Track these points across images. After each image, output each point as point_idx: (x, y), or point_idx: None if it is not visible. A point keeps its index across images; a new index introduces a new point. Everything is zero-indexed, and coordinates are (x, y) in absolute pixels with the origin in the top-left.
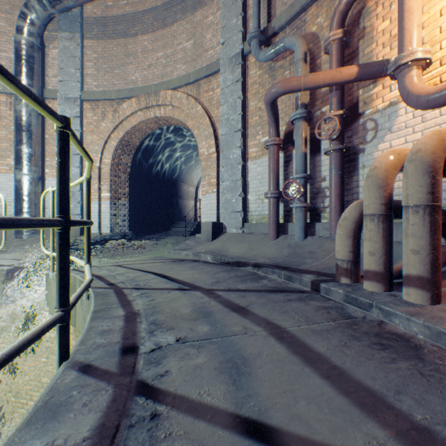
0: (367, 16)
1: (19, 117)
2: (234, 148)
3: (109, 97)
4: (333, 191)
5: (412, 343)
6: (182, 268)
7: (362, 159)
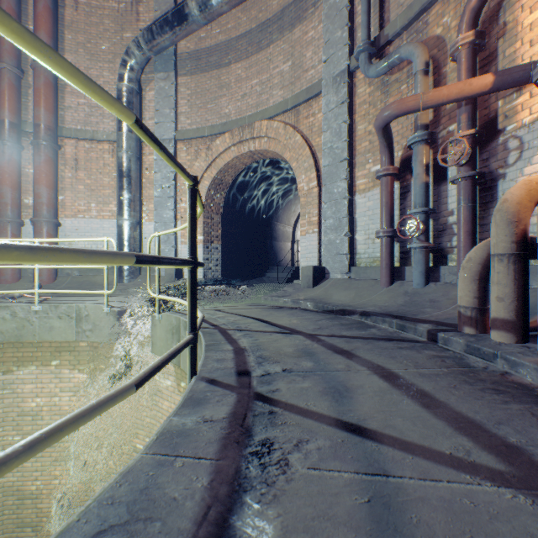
0: (509, 8)
1: (120, 164)
2: (338, 180)
3: (202, 135)
4: (462, 228)
5: (536, 392)
6: (281, 315)
7: (502, 187)
